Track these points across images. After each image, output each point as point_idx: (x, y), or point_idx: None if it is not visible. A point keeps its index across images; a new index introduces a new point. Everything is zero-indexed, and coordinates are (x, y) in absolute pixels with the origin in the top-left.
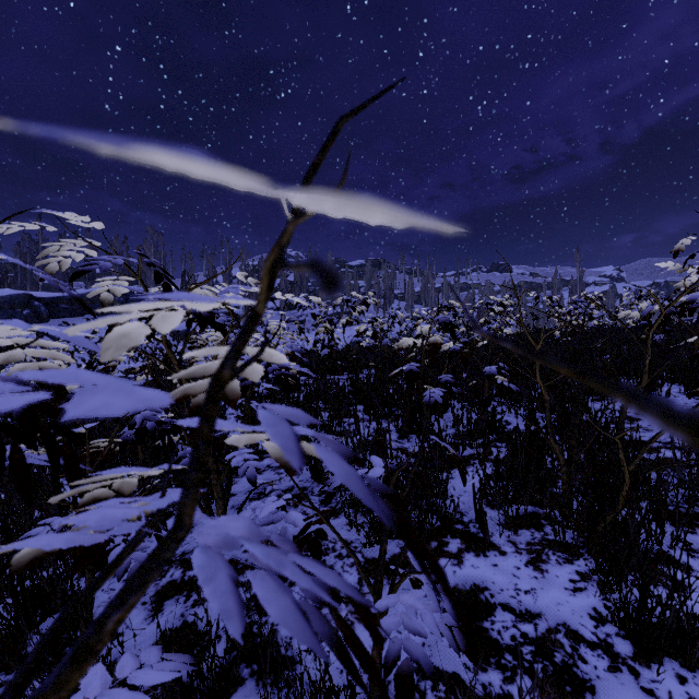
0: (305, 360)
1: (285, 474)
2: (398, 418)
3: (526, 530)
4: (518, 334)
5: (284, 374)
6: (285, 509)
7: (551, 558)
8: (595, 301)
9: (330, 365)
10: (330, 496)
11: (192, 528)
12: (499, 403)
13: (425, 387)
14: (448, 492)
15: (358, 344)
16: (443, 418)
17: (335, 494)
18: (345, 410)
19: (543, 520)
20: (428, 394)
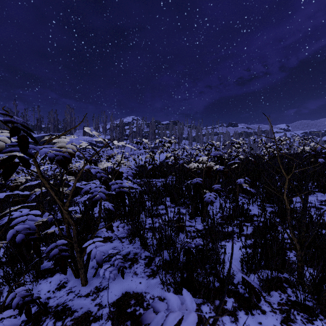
0: (135, 182)
1: (125, 243)
2: (189, 207)
3: (275, 291)
4: (254, 161)
5: (121, 191)
6: (123, 271)
7: (297, 318)
8: (323, 146)
9: (152, 173)
10: (151, 260)
11: (66, 283)
12: (242, 197)
13: (204, 190)
14: (221, 258)
15: (166, 163)
16: (213, 206)
17: (154, 258)
18: (160, 202)
19: (284, 283)
20: (207, 196)
